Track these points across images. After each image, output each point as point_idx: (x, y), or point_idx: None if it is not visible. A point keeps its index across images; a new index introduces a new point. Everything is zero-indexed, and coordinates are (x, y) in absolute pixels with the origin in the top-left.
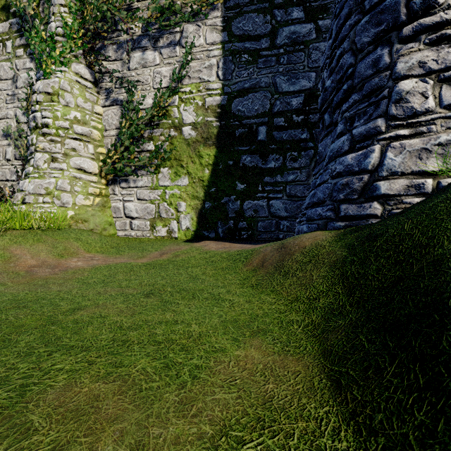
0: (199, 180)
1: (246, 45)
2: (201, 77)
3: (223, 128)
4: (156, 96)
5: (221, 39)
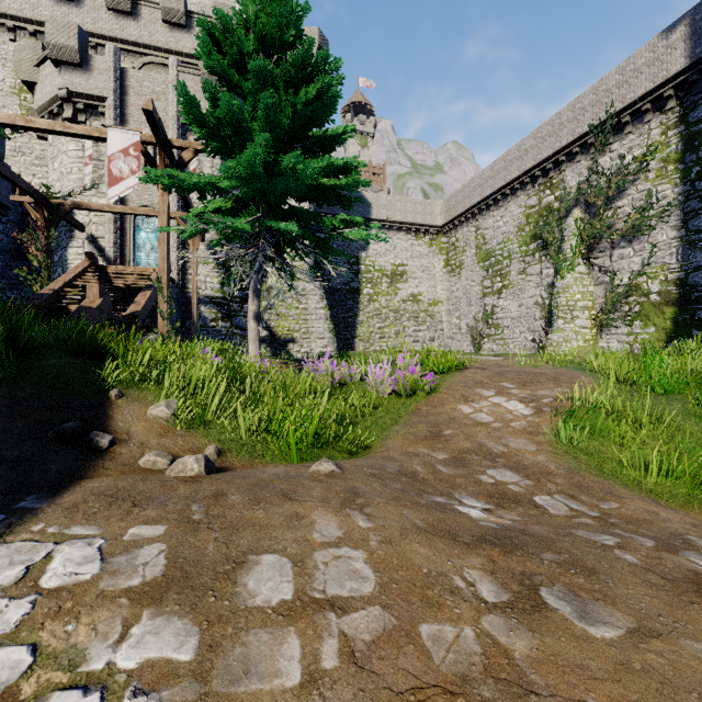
0: (662, 329)
1: (701, 236)
2: (663, 261)
3: (681, 294)
4: (629, 280)
5: (680, 235)
